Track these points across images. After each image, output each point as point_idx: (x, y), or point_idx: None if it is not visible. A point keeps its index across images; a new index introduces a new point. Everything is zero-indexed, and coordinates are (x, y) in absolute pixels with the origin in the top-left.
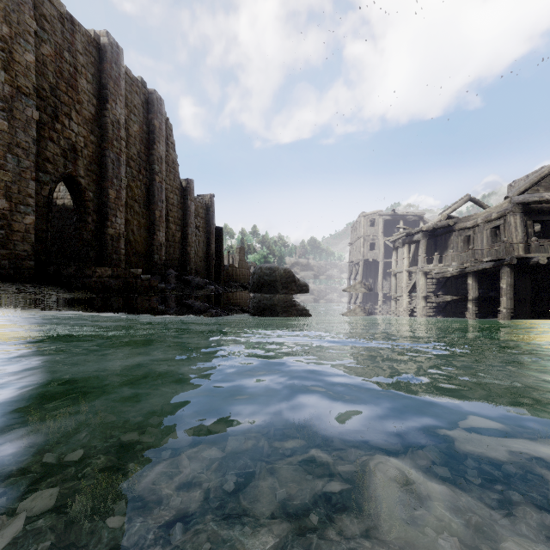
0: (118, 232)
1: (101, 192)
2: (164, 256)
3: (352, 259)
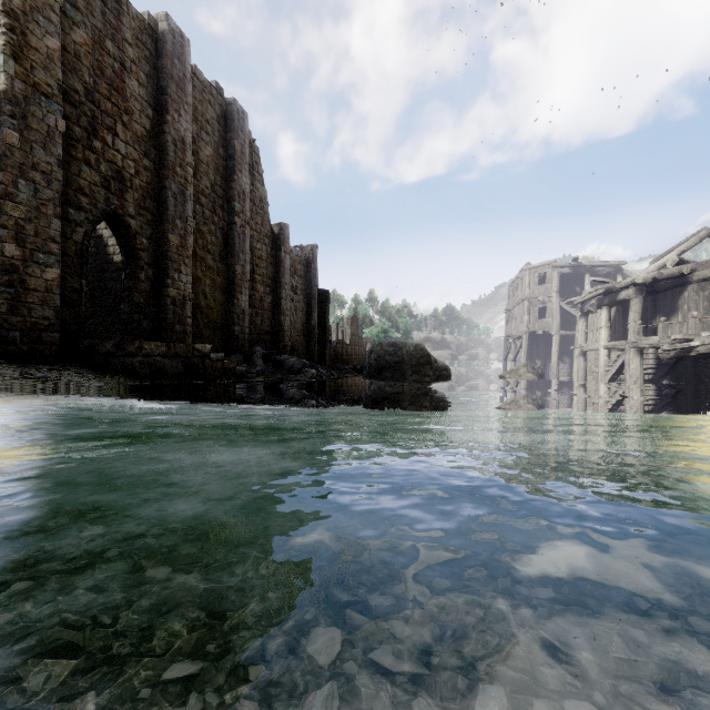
0: (182, 294)
1: (160, 238)
2: (248, 328)
3: (510, 332)
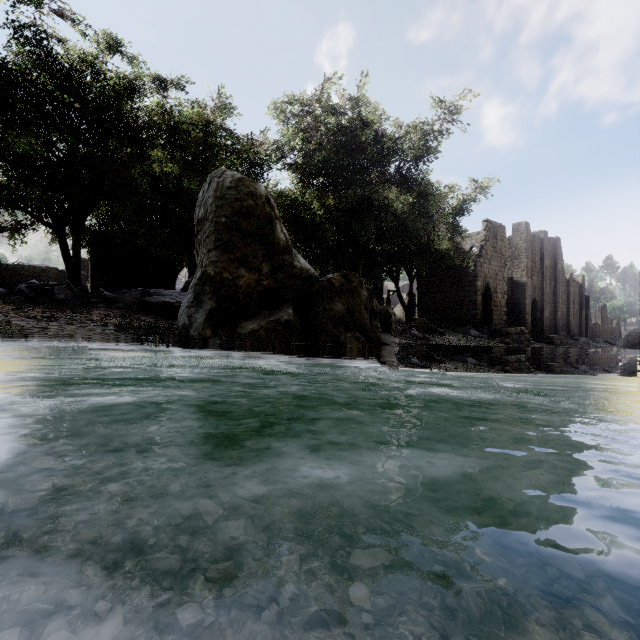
0: (546, 317)
1: (540, 300)
2: (560, 325)
3: None
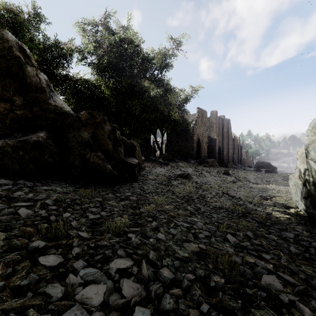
0: (224, 155)
1: (222, 147)
2: (230, 159)
3: None
